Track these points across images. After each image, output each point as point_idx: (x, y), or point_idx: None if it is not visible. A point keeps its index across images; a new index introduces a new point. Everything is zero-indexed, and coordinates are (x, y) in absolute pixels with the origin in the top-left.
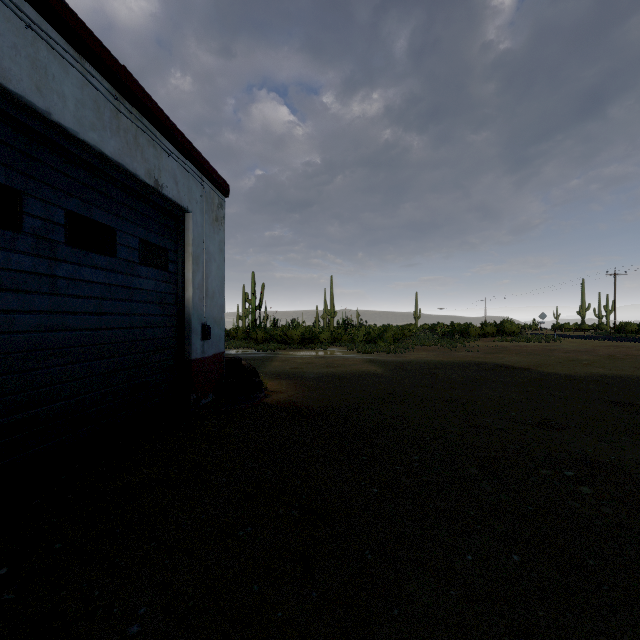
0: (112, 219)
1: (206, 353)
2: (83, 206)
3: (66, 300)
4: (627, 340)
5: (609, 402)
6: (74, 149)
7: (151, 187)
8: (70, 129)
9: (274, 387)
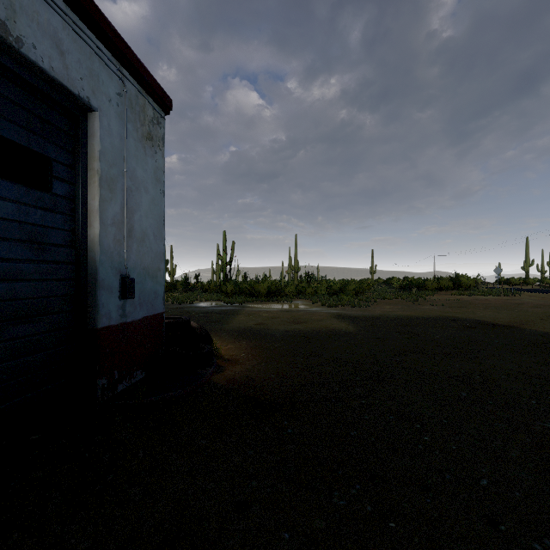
0: None
1: (130, 316)
2: None
3: None
4: None
5: None
6: None
7: None
8: None
9: (231, 353)
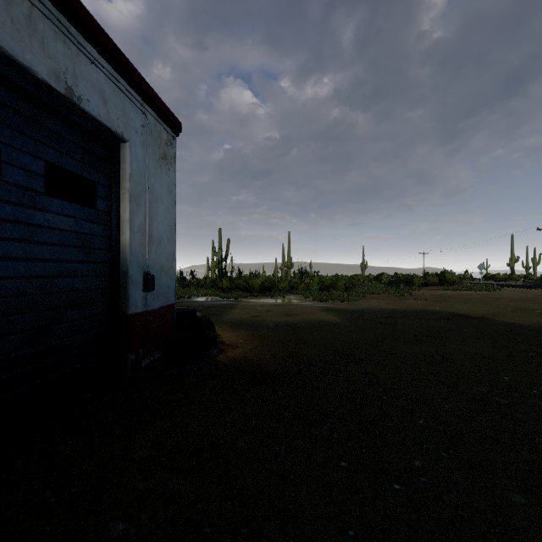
0: None
1: (150, 306)
2: None
3: None
4: None
5: None
6: None
7: (61, 95)
8: None
9: (231, 339)
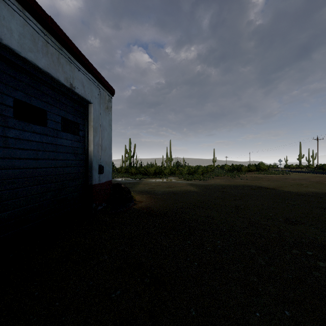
0: (44, 105)
1: (101, 181)
2: (25, 96)
3: (14, 151)
4: (325, 173)
5: (322, 208)
6: (19, 62)
7: (68, 88)
8: (15, 50)
9: (139, 199)
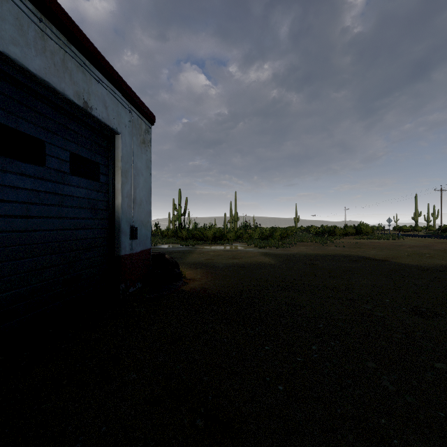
0: (41, 132)
1: (134, 250)
2: (7, 117)
3: None
4: None
5: None
6: None
7: (80, 107)
8: None
9: (191, 275)
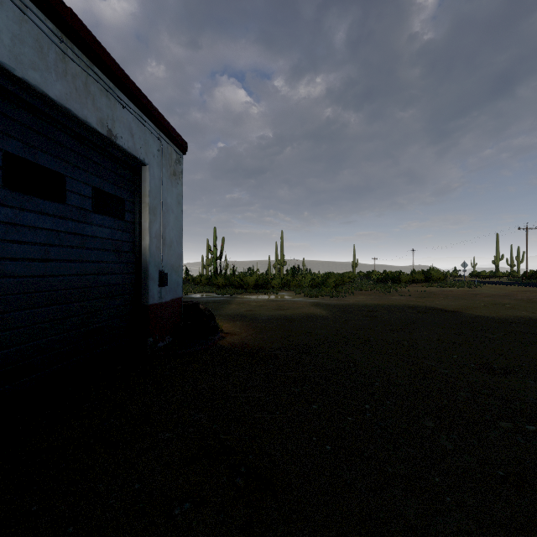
0: (61, 165)
1: (163, 298)
2: (25, 149)
3: (4, 245)
4: None
5: None
6: (13, 88)
7: (104, 136)
8: (4, 64)
9: (229, 329)
